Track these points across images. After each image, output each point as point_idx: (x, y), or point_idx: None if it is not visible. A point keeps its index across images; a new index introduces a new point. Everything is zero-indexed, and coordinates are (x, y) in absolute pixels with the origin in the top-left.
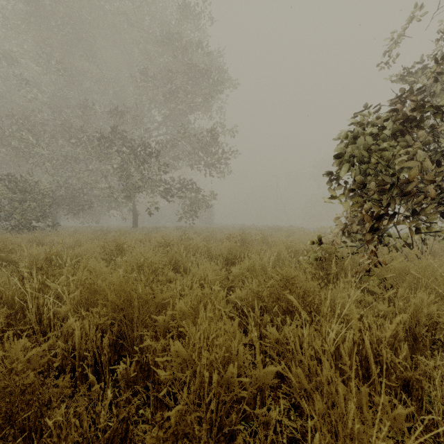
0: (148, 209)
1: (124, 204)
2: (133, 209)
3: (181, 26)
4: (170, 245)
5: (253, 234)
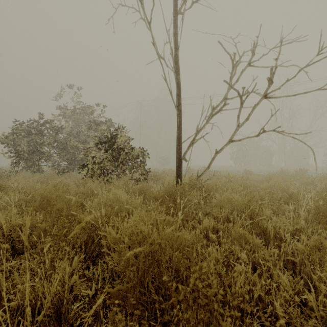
0: None
1: None
2: None
3: None
4: None
5: None
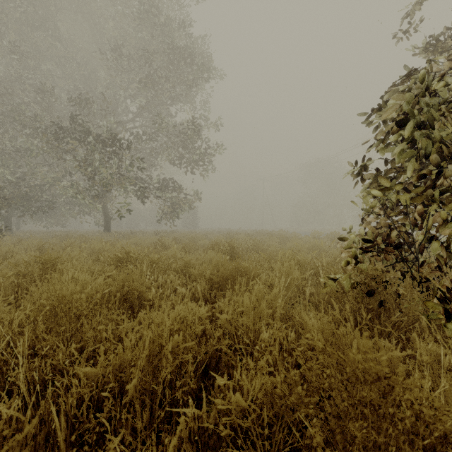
0: (118, 211)
1: (91, 205)
2: (104, 211)
3: (159, 0)
4: (133, 259)
5: (242, 240)
